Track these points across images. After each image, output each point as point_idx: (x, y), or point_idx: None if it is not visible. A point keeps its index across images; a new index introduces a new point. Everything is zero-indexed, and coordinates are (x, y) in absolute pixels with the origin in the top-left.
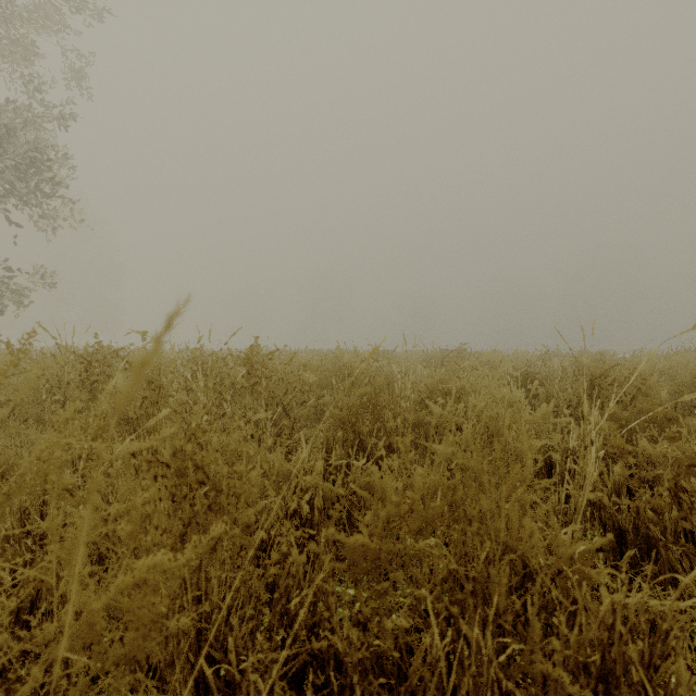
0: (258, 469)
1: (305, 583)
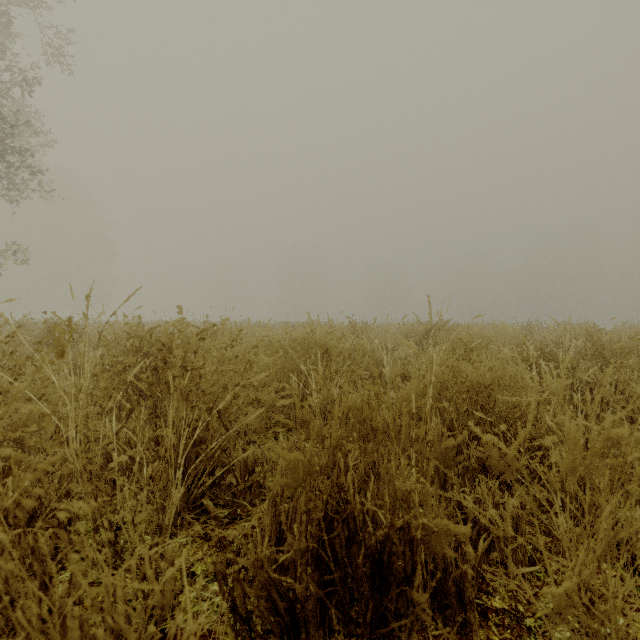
0: None
1: None
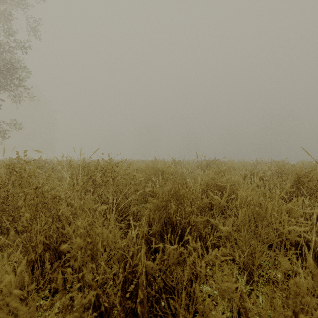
0: (78, 285)
1: None
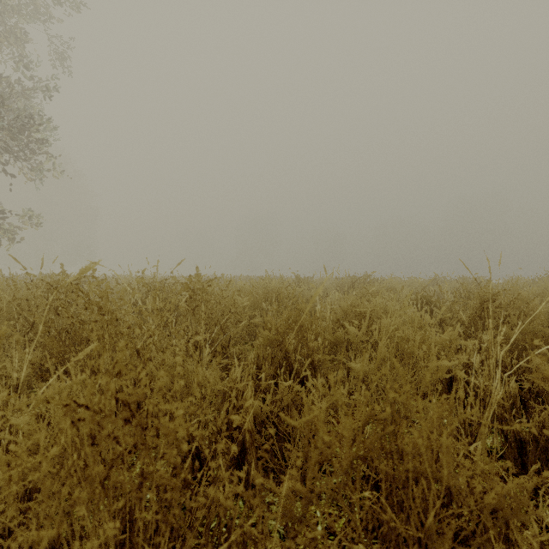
0: (189, 398)
1: (234, 513)
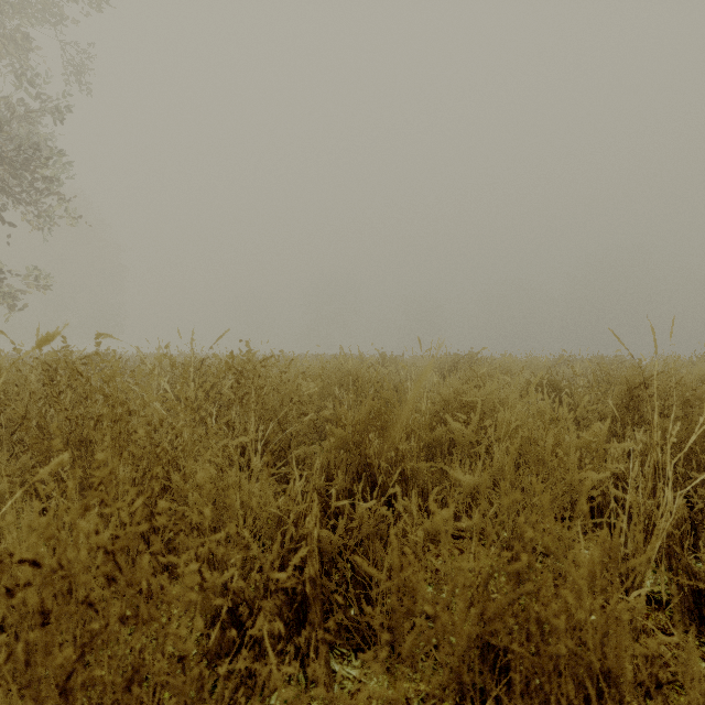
0: (218, 535)
1: None
